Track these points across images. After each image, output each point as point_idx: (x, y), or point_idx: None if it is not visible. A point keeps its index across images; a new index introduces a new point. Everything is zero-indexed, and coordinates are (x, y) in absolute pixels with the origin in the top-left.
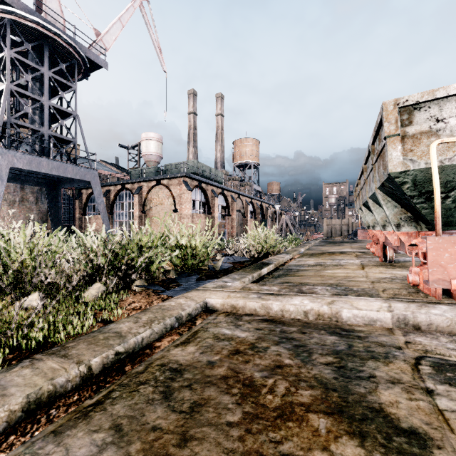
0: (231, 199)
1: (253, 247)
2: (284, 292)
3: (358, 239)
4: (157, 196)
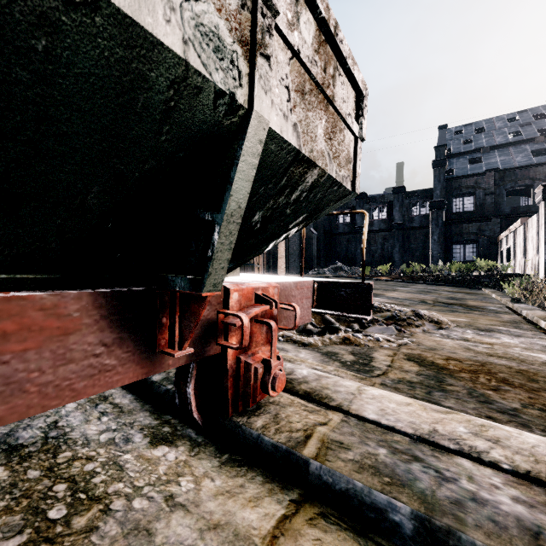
0: None
1: None
2: None
3: None
4: None
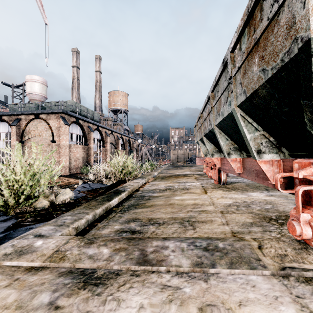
0: (105, 134)
1: (113, 173)
2: (116, 263)
3: (192, 163)
4: (35, 128)
